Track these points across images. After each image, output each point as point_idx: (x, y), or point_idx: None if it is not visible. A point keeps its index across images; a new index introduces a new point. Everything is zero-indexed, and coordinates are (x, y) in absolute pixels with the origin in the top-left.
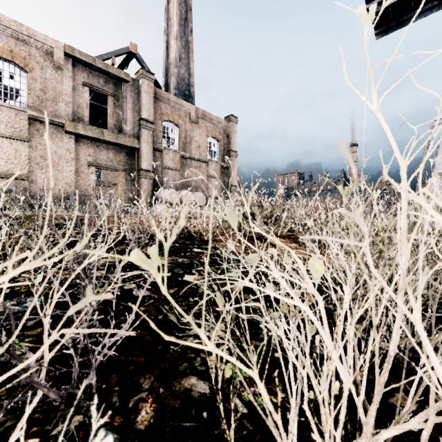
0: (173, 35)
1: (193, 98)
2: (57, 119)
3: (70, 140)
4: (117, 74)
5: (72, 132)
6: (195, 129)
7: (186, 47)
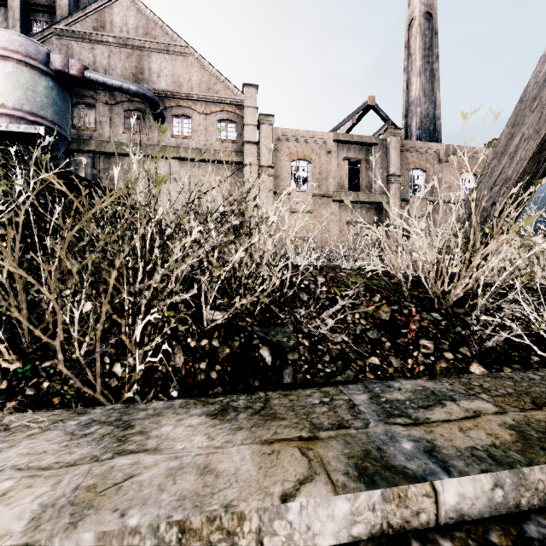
0: (414, 72)
1: (439, 132)
2: (328, 192)
3: (336, 206)
4: (369, 142)
5: (338, 200)
6: (445, 169)
7: (430, 78)
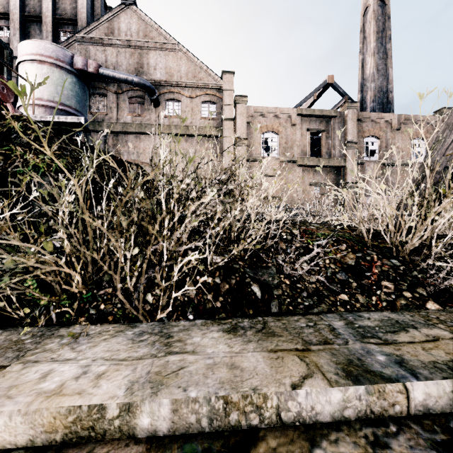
0: (369, 52)
1: (391, 103)
2: (293, 159)
3: (300, 170)
4: (329, 114)
5: (301, 164)
6: (397, 136)
7: (383, 57)
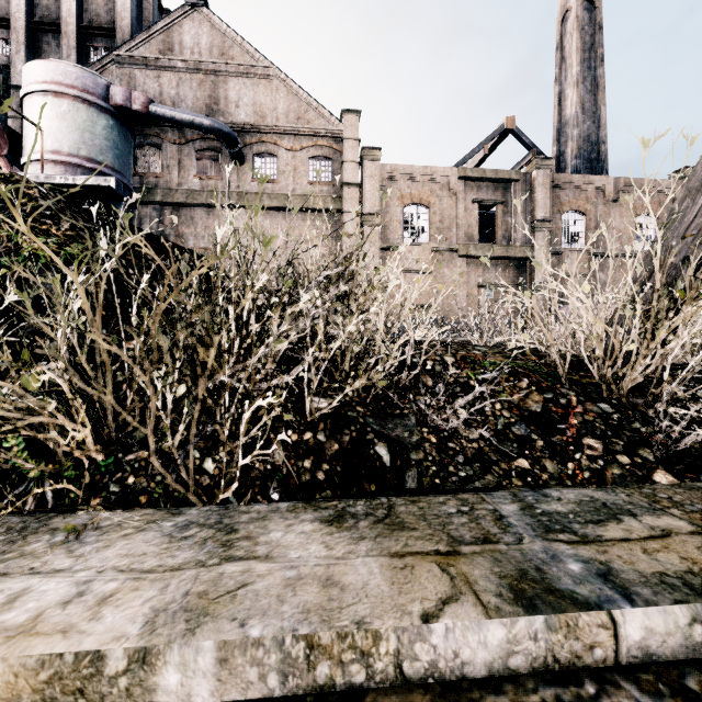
0: (569, 81)
1: (604, 161)
2: (452, 246)
3: (462, 264)
4: (507, 177)
5: (465, 255)
6: (613, 210)
7: (591, 89)
